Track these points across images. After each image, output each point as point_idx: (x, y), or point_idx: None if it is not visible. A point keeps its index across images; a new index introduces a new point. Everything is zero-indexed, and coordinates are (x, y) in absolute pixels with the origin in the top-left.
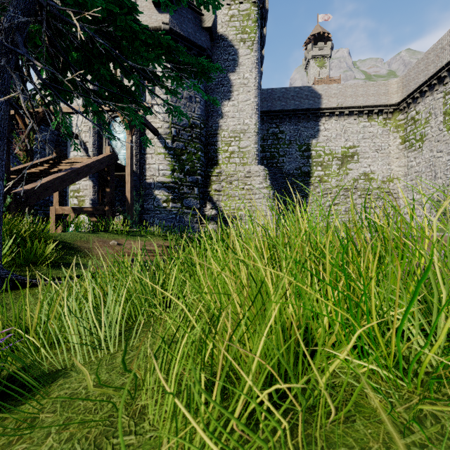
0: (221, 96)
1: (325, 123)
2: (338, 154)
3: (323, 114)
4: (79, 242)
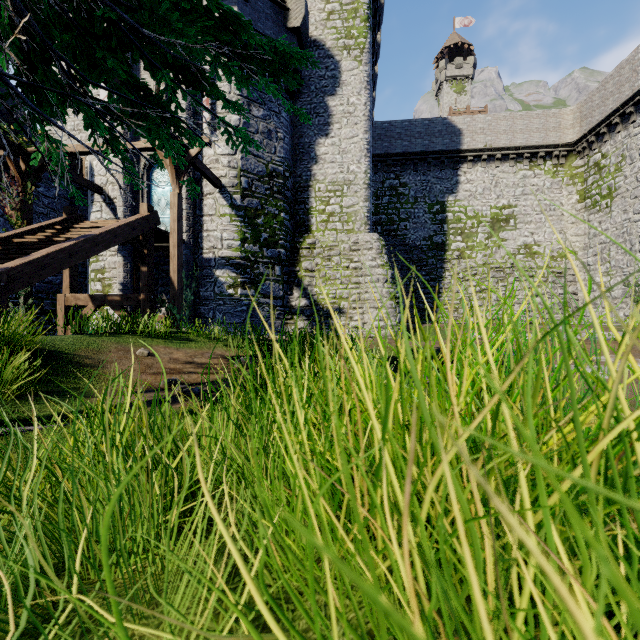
0: (315, 131)
1: (468, 172)
2: (486, 217)
3: (464, 158)
4: (84, 353)
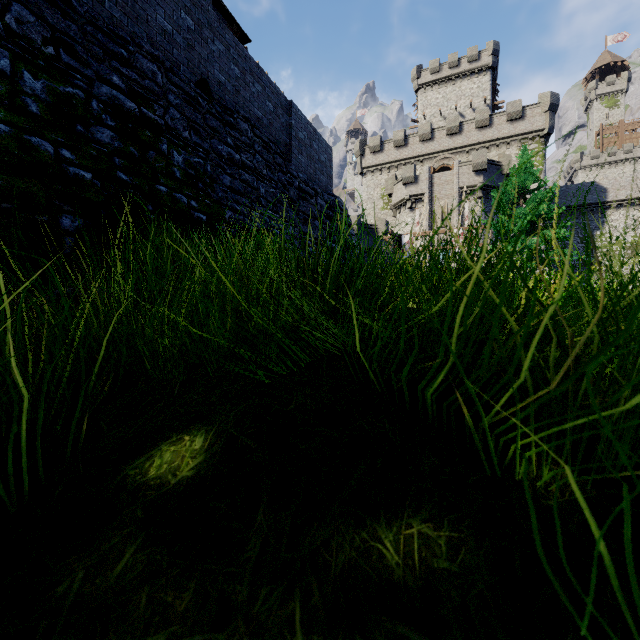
0: None
1: (612, 214)
2: (627, 243)
3: (609, 206)
4: None
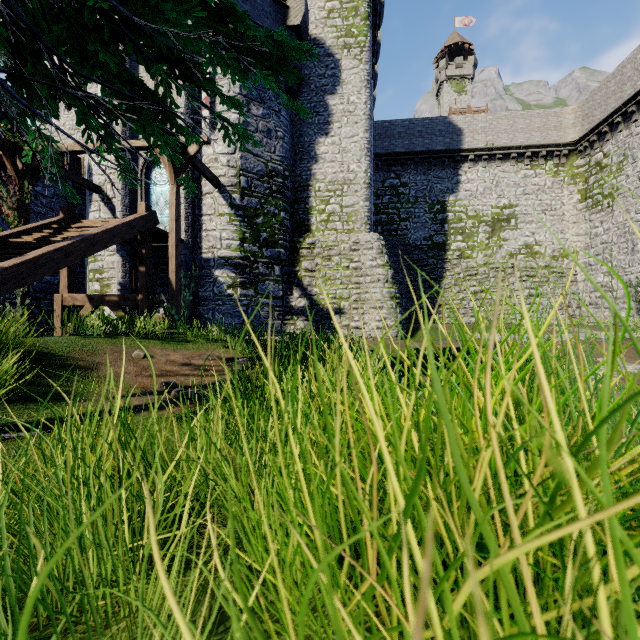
0: (315, 130)
1: (468, 171)
2: (487, 217)
3: (464, 158)
4: (78, 355)
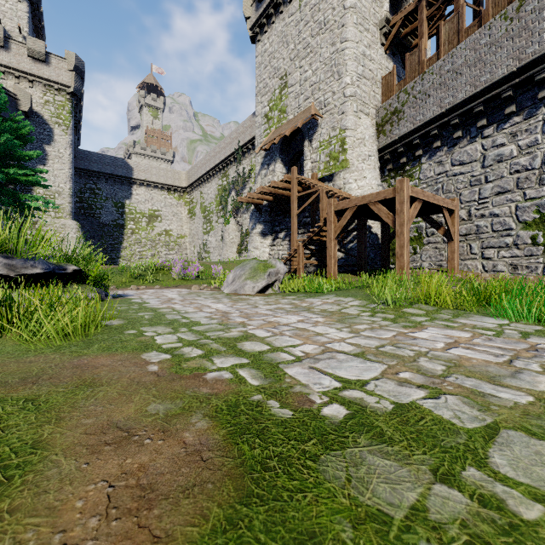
0: (37, 161)
1: (137, 189)
2: (147, 214)
3: (135, 182)
4: None
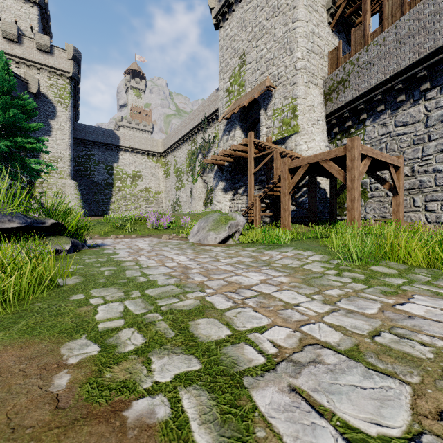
0: (43, 133)
1: (123, 155)
2: (131, 174)
3: (121, 149)
4: None
